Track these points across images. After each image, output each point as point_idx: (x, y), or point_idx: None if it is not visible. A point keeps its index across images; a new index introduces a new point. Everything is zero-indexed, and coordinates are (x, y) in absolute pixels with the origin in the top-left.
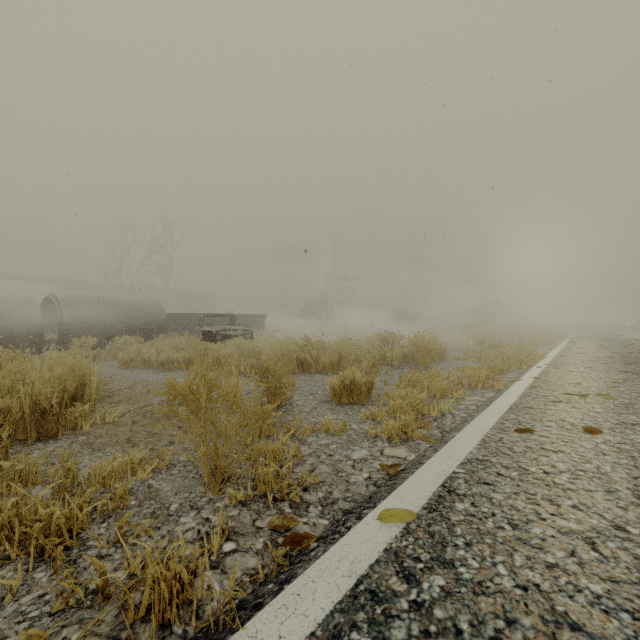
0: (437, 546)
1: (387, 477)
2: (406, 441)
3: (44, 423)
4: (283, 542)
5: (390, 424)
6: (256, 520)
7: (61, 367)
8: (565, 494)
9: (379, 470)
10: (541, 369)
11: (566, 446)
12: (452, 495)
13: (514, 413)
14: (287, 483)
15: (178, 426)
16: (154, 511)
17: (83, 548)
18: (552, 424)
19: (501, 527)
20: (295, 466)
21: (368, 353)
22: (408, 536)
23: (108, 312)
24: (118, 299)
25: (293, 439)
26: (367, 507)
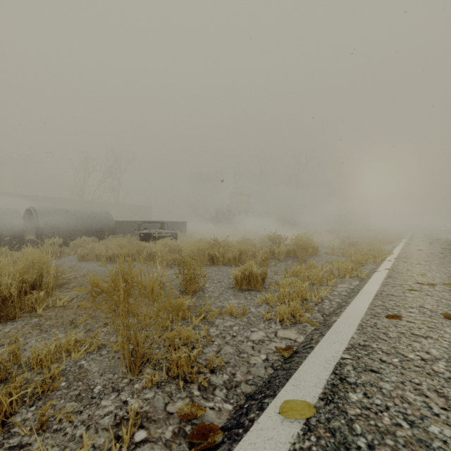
0: (340, 448)
1: (282, 359)
2: (295, 323)
3: (4, 308)
4: (190, 434)
5: (282, 309)
6: (168, 404)
7: (23, 262)
8: (448, 384)
9: (275, 352)
10: (392, 262)
11: (433, 332)
12: (344, 384)
13: (380, 300)
14: (196, 369)
15: (113, 309)
16: (79, 393)
17: (7, 435)
18: (414, 310)
19: (398, 424)
20: (204, 347)
21: (261, 250)
22: (310, 434)
23: (72, 220)
24: (80, 210)
25: (204, 321)
26: (268, 395)
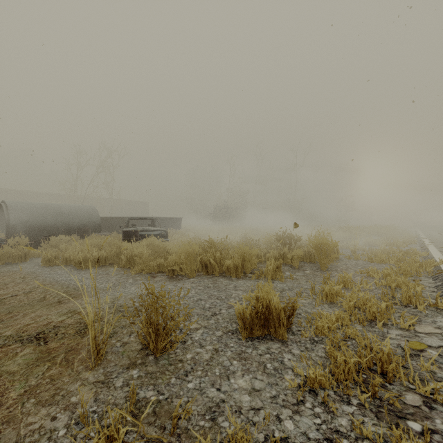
0: None
1: None
2: None
3: None
4: None
5: None
6: None
7: None
8: None
9: None
10: None
11: None
12: None
13: None
14: None
15: None
16: None
17: None
18: None
19: None
20: None
21: (266, 252)
22: None
23: (50, 215)
24: (60, 205)
25: None
26: None
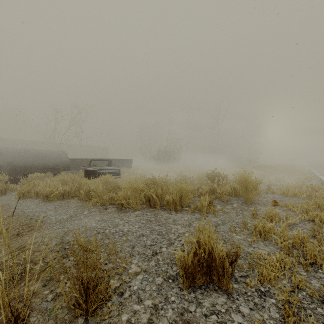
0: None
1: None
2: None
3: None
4: None
5: None
6: None
7: None
8: None
9: None
10: None
11: None
12: None
13: None
14: None
15: None
16: None
17: None
18: None
19: None
20: None
21: (199, 187)
22: None
23: (30, 157)
24: (38, 149)
25: None
26: None
